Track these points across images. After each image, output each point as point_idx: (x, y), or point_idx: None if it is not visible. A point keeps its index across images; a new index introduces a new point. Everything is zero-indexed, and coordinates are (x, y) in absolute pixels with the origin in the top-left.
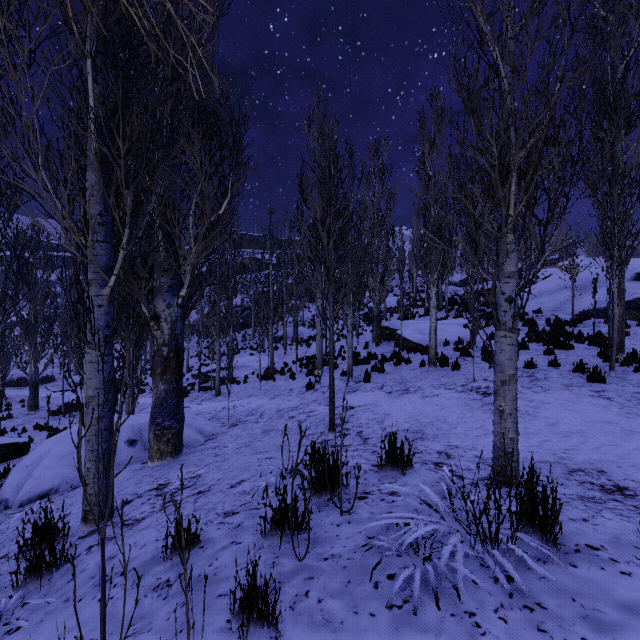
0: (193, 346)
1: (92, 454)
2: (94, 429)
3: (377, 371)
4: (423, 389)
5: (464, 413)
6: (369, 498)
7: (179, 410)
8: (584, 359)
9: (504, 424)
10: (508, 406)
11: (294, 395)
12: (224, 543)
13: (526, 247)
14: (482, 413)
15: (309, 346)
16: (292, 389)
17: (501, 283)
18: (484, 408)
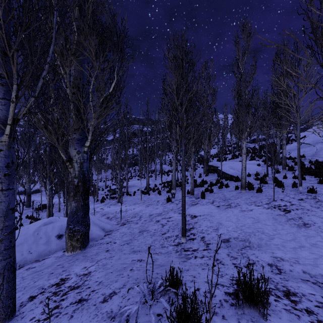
0: (109, 174)
1: None
2: None
3: (208, 191)
4: (240, 205)
5: (276, 226)
6: None
7: (85, 219)
8: None
9: None
10: None
11: (159, 205)
12: None
13: None
14: (290, 227)
15: (168, 175)
16: (158, 201)
17: None
18: (289, 222)
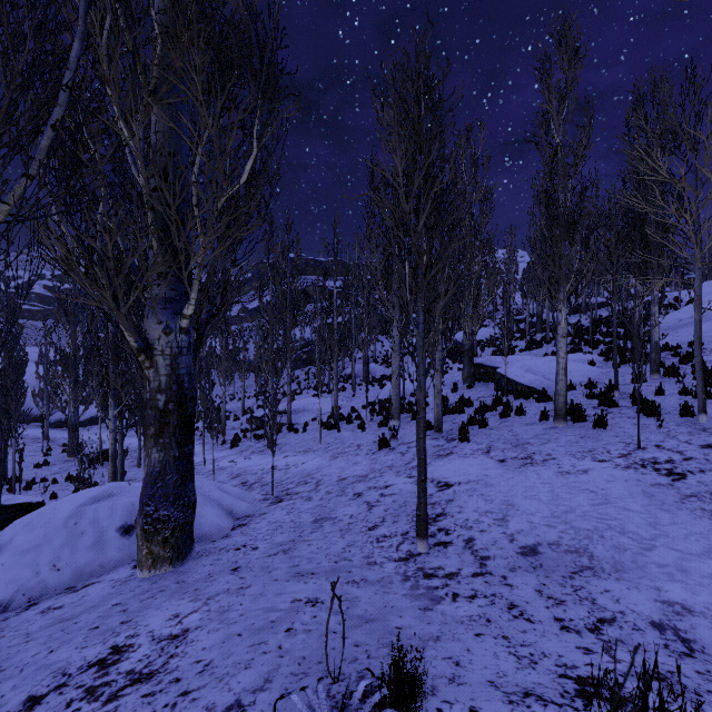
0: (252, 385)
1: None
2: None
3: (476, 424)
4: (556, 458)
5: (654, 514)
6: None
7: (183, 491)
8: None
9: None
10: None
11: (362, 455)
12: None
13: None
14: (691, 517)
15: (382, 387)
16: (360, 445)
17: None
18: (689, 505)
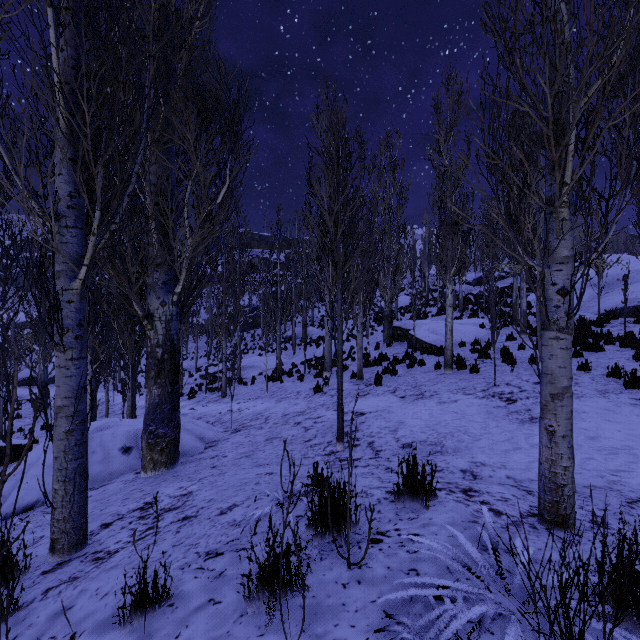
0: (203, 346)
1: (60, 473)
2: (63, 444)
3: (389, 373)
4: (439, 394)
5: (488, 423)
6: (384, 542)
7: (174, 416)
8: (617, 362)
9: (555, 449)
10: (561, 426)
11: (301, 398)
12: (199, 601)
13: (586, 224)
14: (508, 423)
15: (318, 346)
16: (299, 392)
17: (551, 271)
18: (510, 417)
